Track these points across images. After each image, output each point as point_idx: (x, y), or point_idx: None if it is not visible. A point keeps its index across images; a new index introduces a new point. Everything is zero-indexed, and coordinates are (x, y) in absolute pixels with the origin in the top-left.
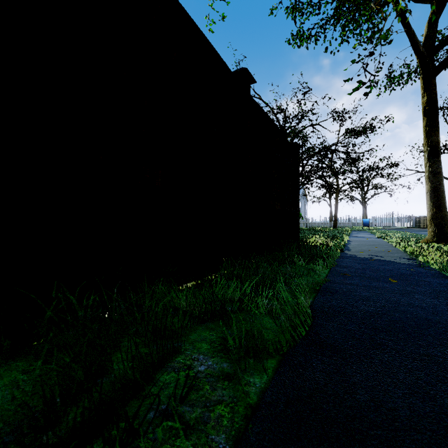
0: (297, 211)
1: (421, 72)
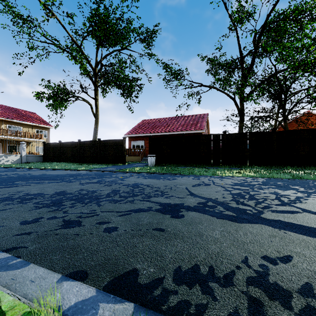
0: None
1: None
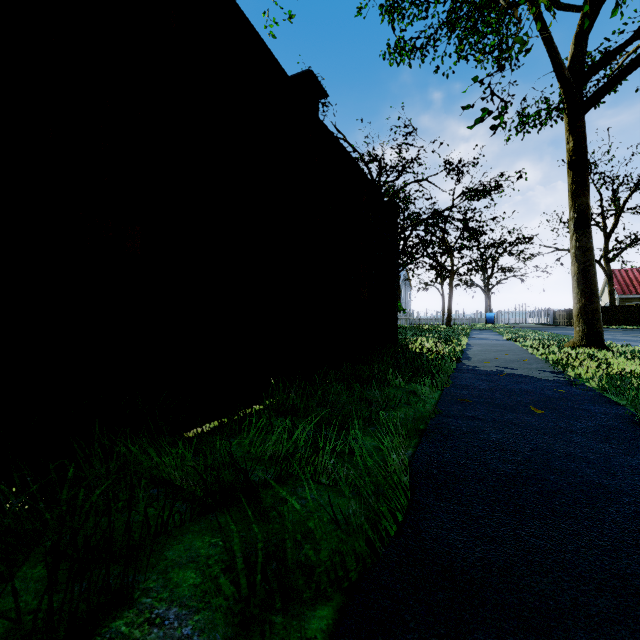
0: (395, 302)
1: (566, 107)
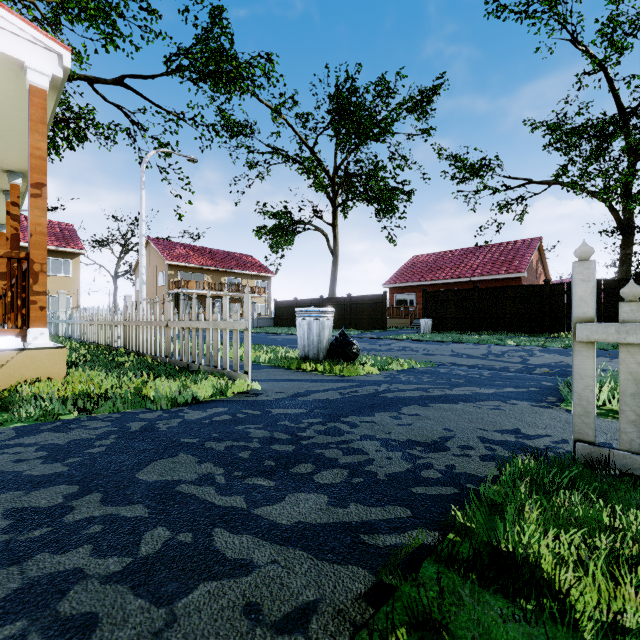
0: None
1: None
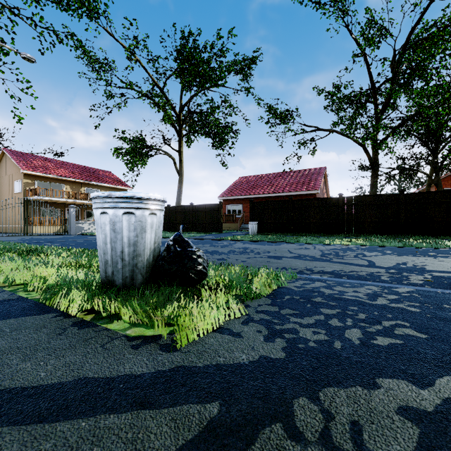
0: None
1: None
